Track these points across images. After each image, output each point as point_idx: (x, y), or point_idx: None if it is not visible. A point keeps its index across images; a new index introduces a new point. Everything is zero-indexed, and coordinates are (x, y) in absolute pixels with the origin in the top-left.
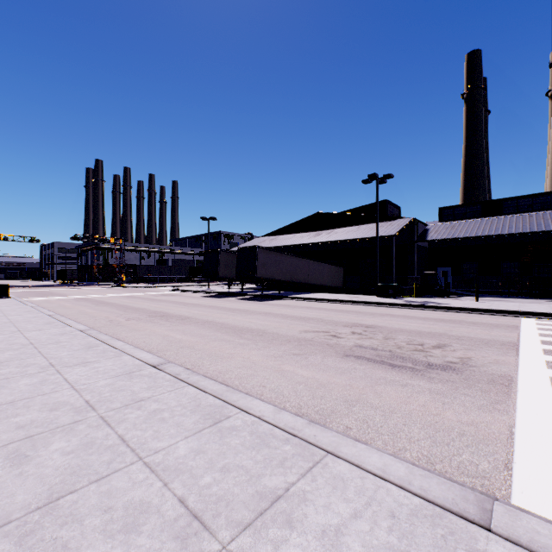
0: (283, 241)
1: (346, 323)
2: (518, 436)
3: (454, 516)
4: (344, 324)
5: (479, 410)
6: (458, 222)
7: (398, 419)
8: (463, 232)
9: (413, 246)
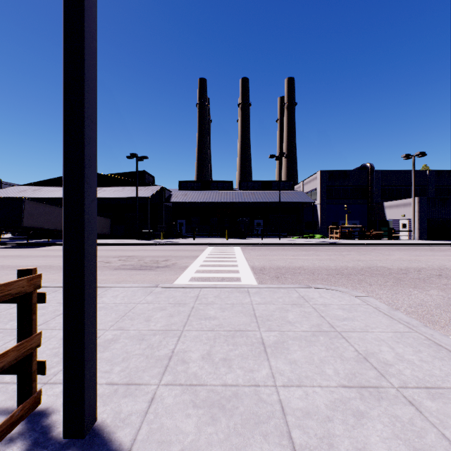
0: (50, 192)
1: (115, 256)
2: (179, 278)
3: (149, 288)
4: (114, 257)
5: (170, 275)
6: (189, 191)
7: (140, 282)
8: (191, 198)
9: (162, 205)
